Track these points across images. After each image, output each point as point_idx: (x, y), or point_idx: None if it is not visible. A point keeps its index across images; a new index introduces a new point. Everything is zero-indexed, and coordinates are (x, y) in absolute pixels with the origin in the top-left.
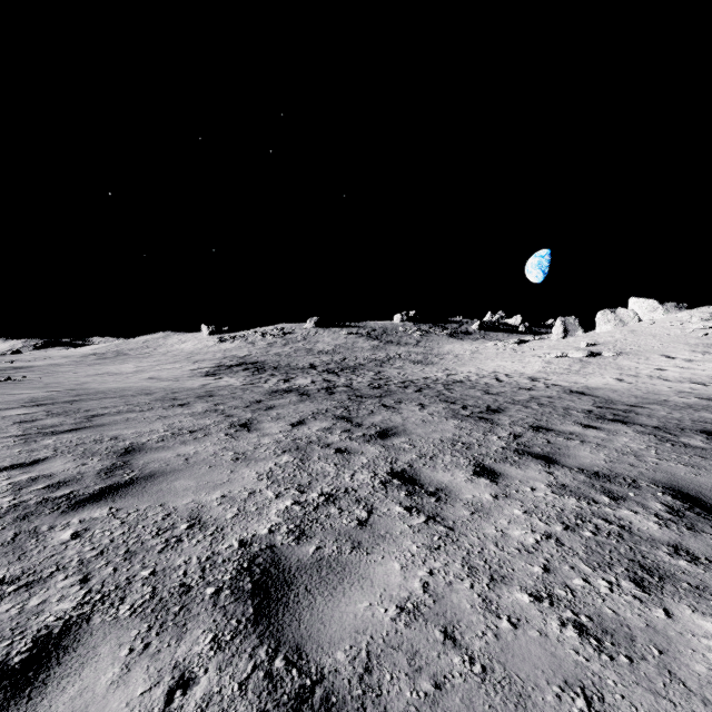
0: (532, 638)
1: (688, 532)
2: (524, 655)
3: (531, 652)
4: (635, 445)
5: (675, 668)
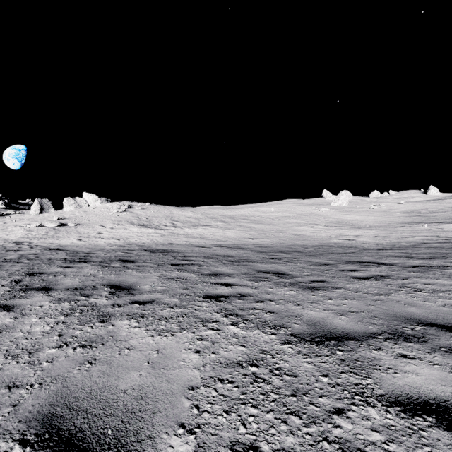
0: (62, 360)
1: (117, 298)
2: (60, 368)
3: (63, 365)
4: (93, 271)
5: (117, 338)
